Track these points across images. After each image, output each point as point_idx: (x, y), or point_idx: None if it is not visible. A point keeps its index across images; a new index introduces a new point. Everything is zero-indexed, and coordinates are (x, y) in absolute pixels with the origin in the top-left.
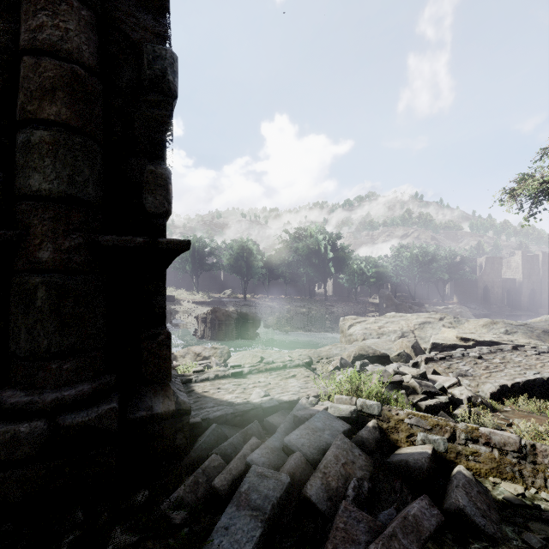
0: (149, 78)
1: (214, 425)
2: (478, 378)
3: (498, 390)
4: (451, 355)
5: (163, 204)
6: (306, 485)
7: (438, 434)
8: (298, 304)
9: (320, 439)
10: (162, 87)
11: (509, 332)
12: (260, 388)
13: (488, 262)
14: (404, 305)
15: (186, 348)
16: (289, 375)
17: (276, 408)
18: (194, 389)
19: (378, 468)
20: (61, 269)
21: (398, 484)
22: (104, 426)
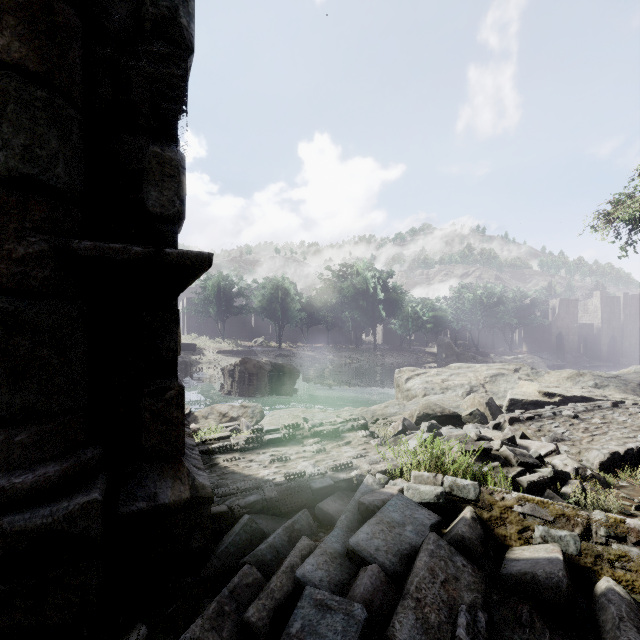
0: (152, 19)
1: (247, 518)
2: (578, 443)
3: (608, 459)
4: (540, 414)
5: (173, 202)
6: (393, 624)
7: (565, 528)
8: (343, 354)
9: (400, 539)
10: (171, 33)
11: (600, 385)
12: (306, 459)
13: (562, 304)
14: (466, 355)
15: (209, 407)
16: (342, 441)
17: (331, 489)
18: (218, 462)
19: (490, 585)
20: (10, 289)
21: (525, 612)
22: (77, 530)
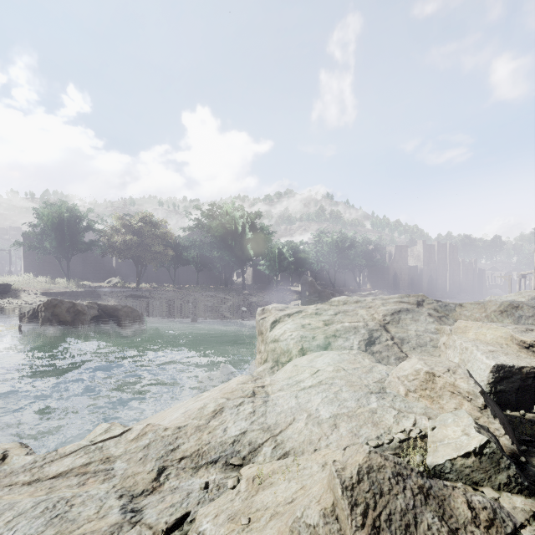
0: None
1: None
2: None
3: None
4: None
5: None
6: None
7: None
8: (210, 294)
9: None
10: None
11: None
12: None
13: (397, 250)
14: (327, 292)
15: None
16: None
17: None
18: None
19: None
20: None
21: None
22: None
